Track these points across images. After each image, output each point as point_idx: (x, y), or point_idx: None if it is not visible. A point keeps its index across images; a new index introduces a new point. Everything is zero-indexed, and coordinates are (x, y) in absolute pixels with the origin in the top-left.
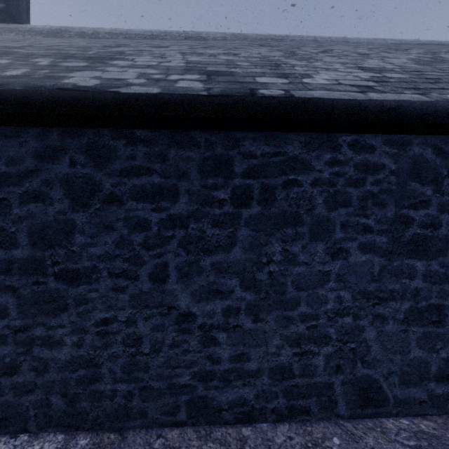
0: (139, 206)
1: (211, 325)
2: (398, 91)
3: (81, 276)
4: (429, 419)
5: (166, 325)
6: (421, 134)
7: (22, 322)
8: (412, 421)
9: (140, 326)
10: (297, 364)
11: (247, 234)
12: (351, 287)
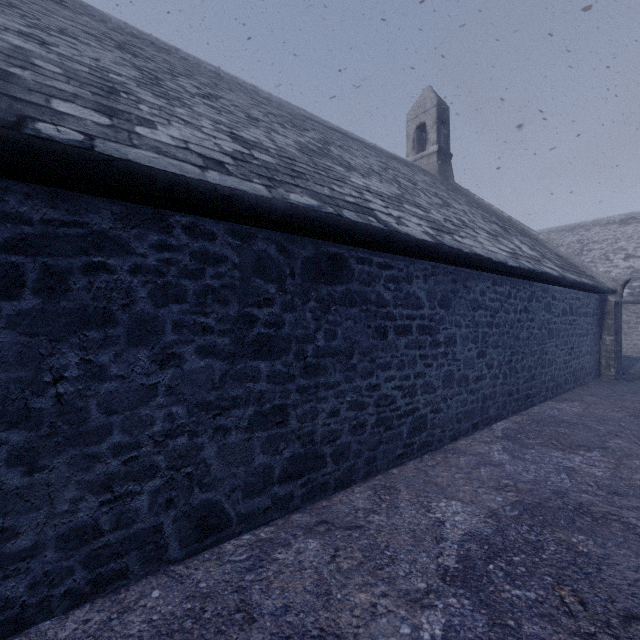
0: None
1: None
2: (248, 177)
3: None
4: (272, 525)
5: None
6: (267, 229)
7: None
8: (255, 533)
9: None
10: (108, 515)
11: (12, 341)
12: (186, 400)
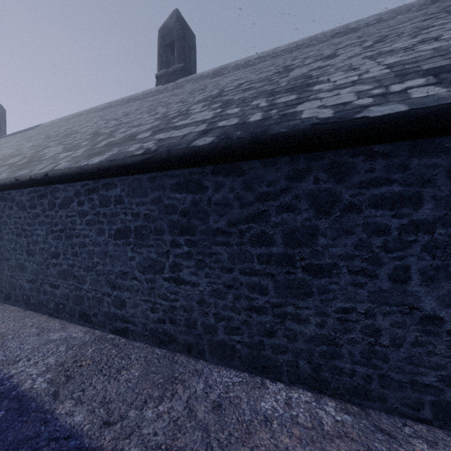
0: (377, 213)
1: None
2: None
3: (323, 271)
4: None
5: (407, 323)
6: None
7: (277, 300)
8: None
9: (379, 320)
10: None
11: None
12: None
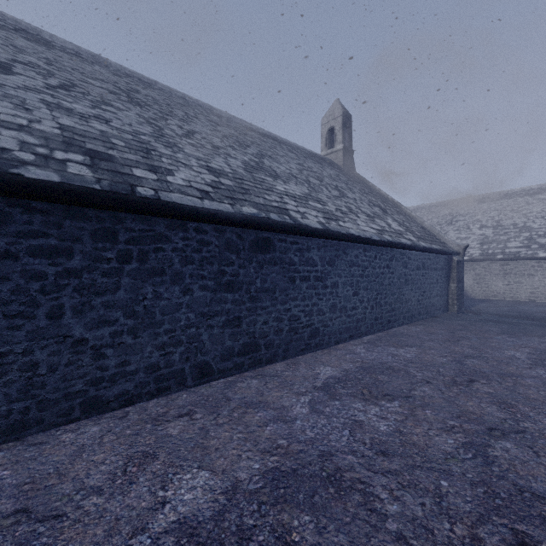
0: (36, 261)
1: (101, 345)
2: (221, 200)
3: None
4: (234, 376)
5: (62, 350)
6: (231, 226)
7: None
8: (226, 379)
9: (37, 354)
10: (163, 361)
11: (129, 282)
12: (195, 311)
